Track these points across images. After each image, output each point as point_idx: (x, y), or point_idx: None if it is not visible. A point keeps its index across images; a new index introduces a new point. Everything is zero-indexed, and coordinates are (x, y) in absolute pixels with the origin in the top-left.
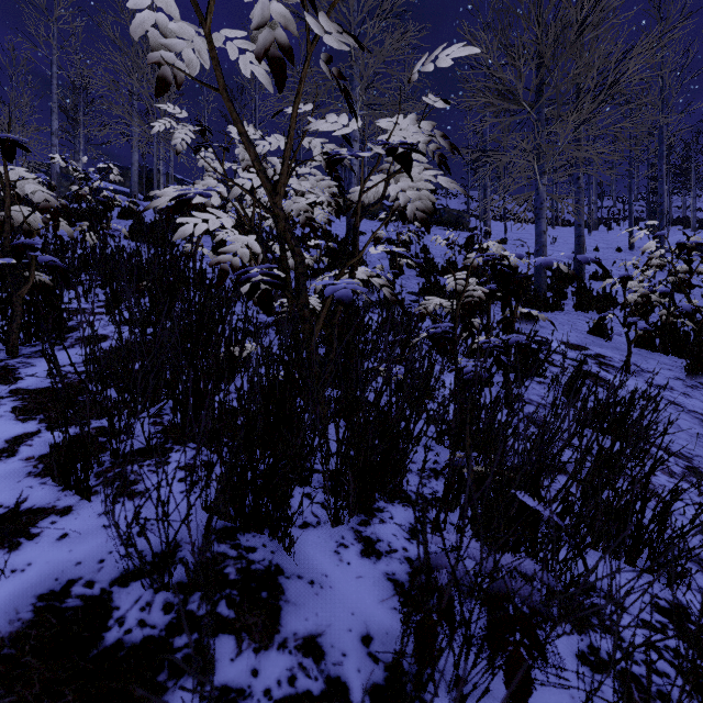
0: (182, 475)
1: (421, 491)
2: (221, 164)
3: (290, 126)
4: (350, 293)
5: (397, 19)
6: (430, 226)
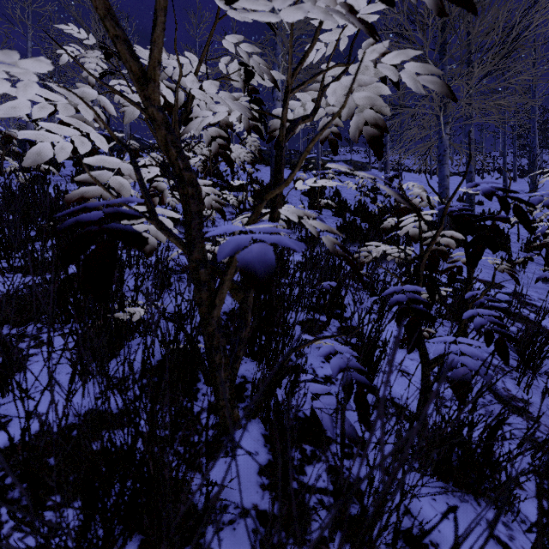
0: None
1: None
2: None
3: None
4: (270, 253)
5: None
6: (382, 148)
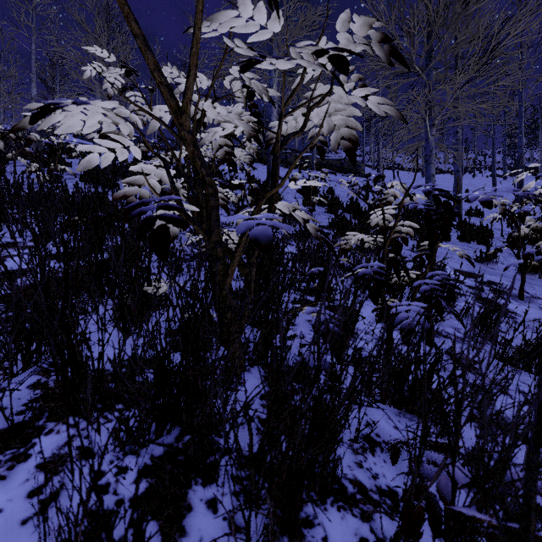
0: (39, 480)
1: (357, 477)
2: (149, 107)
3: (195, 24)
4: (269, 231)
5: (308, 3)
6: (355, 157)
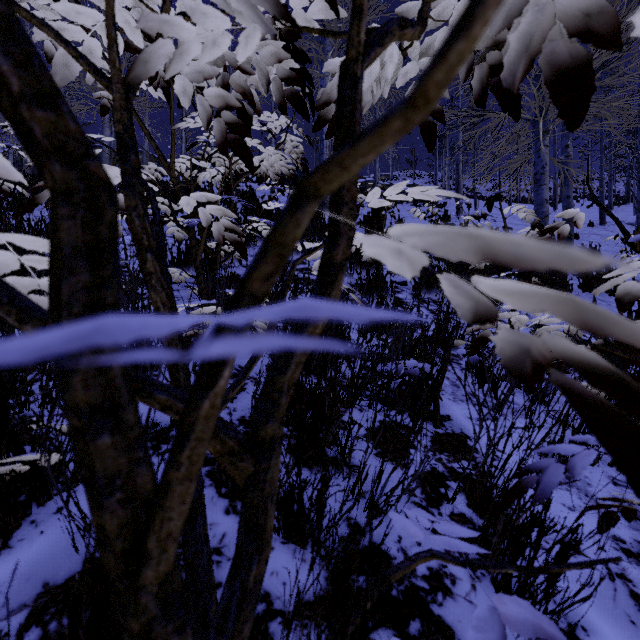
0: None
1: None
2: None
3: None
4: None
5: None
6: (587, 95)
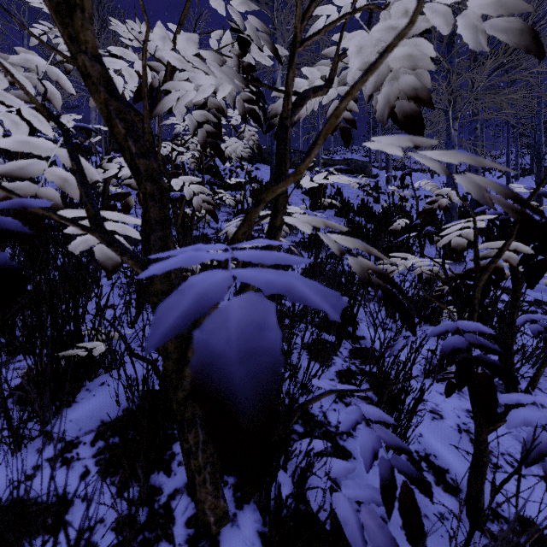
0: None
1: None
2: None
3: None
4: (270, 325)
5: None
6: (421, 130)
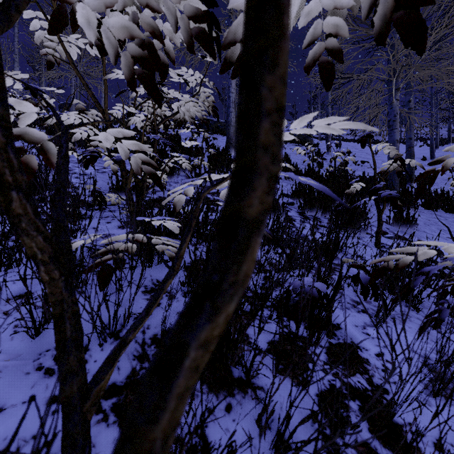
0: None
1: None
2: None
3: None
4: None
5: None
6: None
